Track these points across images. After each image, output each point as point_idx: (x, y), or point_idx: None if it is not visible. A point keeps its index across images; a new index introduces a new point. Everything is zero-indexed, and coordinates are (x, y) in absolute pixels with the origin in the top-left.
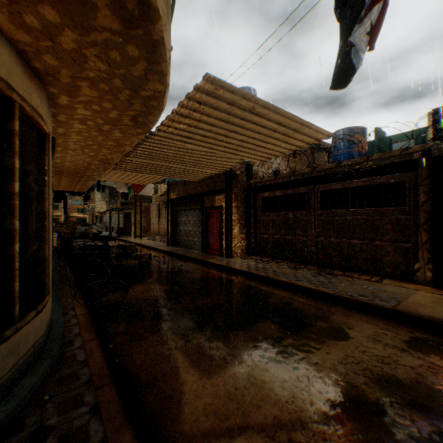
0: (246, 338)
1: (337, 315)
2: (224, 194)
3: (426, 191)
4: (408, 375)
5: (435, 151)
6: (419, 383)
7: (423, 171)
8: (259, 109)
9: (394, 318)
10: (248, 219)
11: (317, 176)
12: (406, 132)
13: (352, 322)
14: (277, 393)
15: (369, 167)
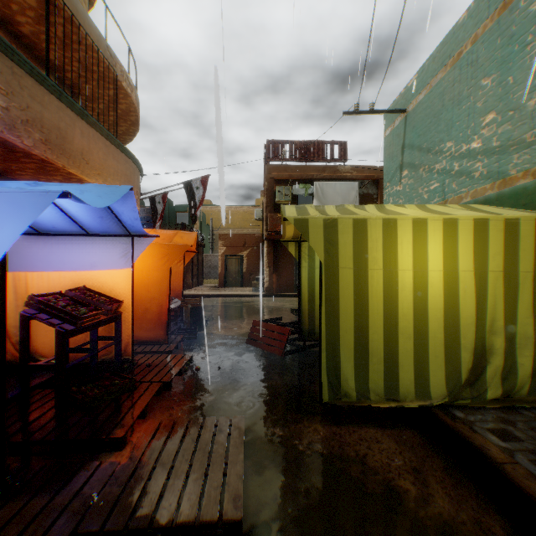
0: None
1: None
2: None
3: None
4: None
5: None
6: None
7: None
8: None
9: None
10: None
11: None
12: (185, 207)
13: None
14: None
15: None
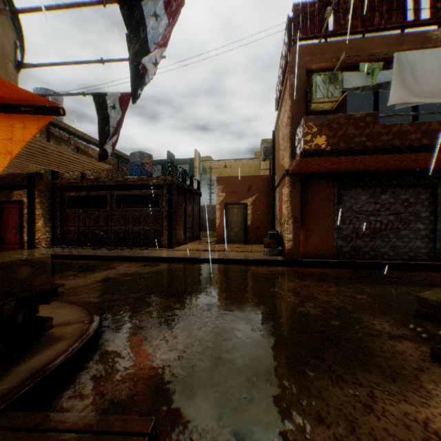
0: (56, 277)
1: (115, 264)
2: (27, 190)
3: (167, 200)
4: (133, 272)
5: (169, 181)
6: (135, 272)
7: (166, 190)
8: (64, 152)
9: (142, 260)
10: (55, 214)
11: (114, 185)
12: (185, 159)
13: (121, 264)
14: (73, 284)
15: (143, 184)
